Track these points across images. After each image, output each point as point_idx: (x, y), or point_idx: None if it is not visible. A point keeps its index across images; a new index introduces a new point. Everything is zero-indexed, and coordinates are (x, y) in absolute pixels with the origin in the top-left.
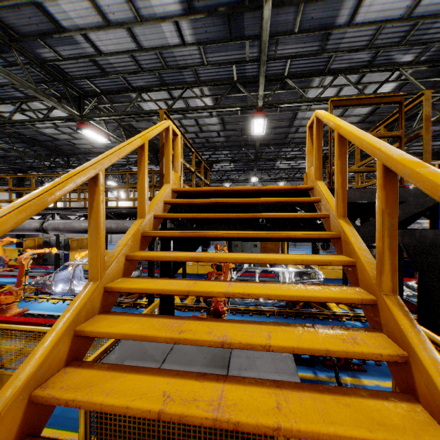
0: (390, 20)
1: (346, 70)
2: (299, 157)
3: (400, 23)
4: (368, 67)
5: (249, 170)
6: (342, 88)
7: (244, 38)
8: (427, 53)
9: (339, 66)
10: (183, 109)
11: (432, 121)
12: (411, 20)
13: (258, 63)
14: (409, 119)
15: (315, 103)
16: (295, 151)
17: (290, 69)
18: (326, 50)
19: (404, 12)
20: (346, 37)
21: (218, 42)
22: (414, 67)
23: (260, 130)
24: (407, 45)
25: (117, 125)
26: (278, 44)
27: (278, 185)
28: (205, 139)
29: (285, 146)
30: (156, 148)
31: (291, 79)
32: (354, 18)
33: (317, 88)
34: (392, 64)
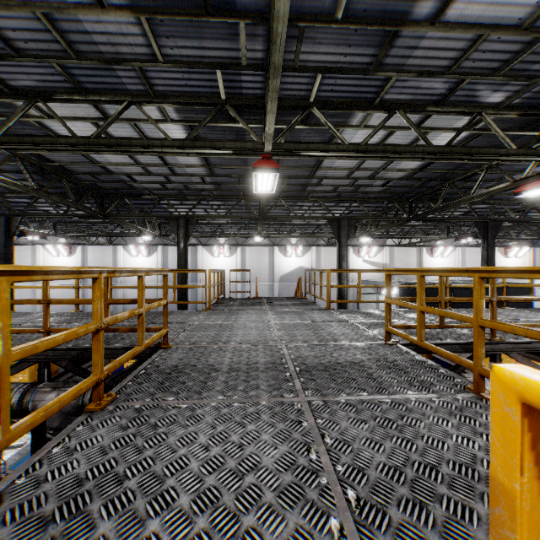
0: (501, 25)
1: (407, 105)
2: (320, 218)
3: (514, 33)
4: (438, 105)
5: (251, 224)
6: (393, 131)
7: (235, 13)
8: (524, 94)
9: (397, 97)
10: (123, 143)
11: (502, 189)
12: (532, 31)
13: (263, 73)
14: (463, 180)
15: (358, 154)
16: (315, 206)
17: (319, 92)
18: (384, 66)
19: (527, 13)
20: (421, 46)
21: (181, 13)
22: (502, 112)
23: (267, 187)
24: (506, 76)
25: (9, 154)
26: (302, 39)
27: (290, 241)
28: (183, 185)
29: (302, 200)
30: (102, 191)
31: (319, 109)
32: (447, 8)
33: (358, 128)
34: (473, 104)
